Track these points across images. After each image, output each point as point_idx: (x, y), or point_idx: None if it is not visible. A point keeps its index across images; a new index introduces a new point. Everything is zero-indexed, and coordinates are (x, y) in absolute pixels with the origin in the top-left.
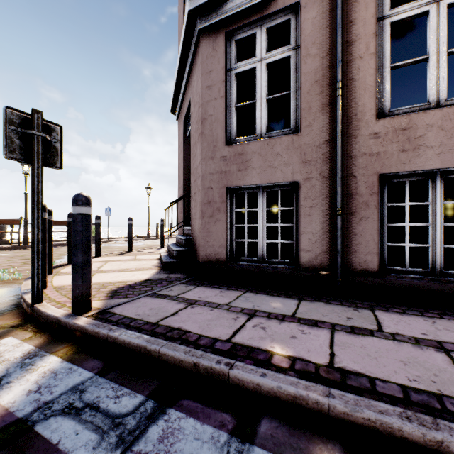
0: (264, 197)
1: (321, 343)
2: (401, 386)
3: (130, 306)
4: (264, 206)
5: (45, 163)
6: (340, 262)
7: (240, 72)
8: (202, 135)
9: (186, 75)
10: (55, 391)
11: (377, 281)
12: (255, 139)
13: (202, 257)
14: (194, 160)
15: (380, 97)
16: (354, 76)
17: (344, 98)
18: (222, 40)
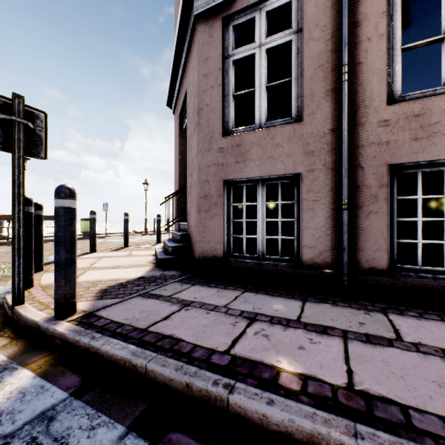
0: (264, 190)
1: (335, 356)
2: (442, 419)
3: (118, 308)
4: (264, 200)
5: (28, 153)
6: (347, 260)
7: (238, 59)
8: (198, 125)
9: (182, 66)
10: (18, 420)
11: (386, 281)
12: (254, 129)
13: (198, 253)
14: (190, 153)
15: (390, 82)
16: (361, 60)
17: (350, 84)
18: (219, 26)
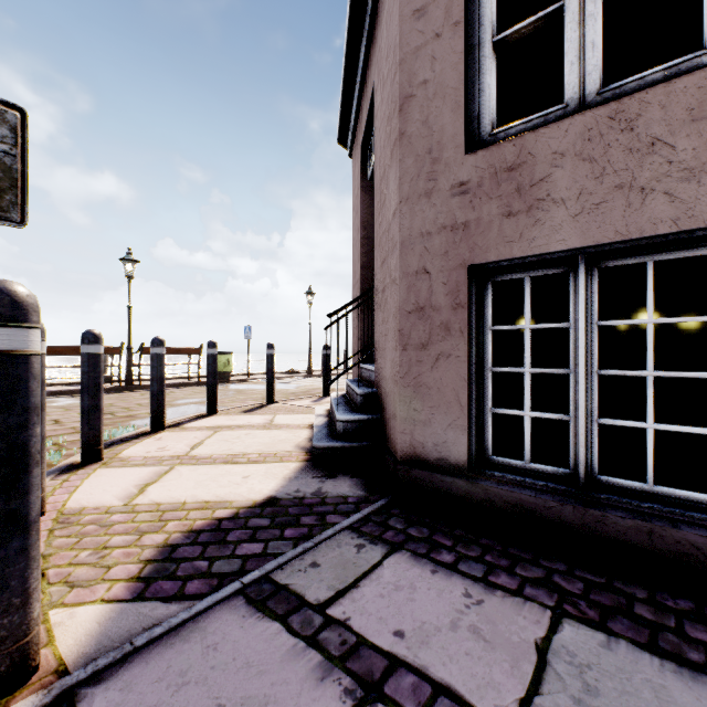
0: (593, 288)
1: None
2: None
3: (156, 671)
4: (593, 316)
5: None
6: None
7: None
8: (401, 139)
9: (365, 36)
10: None
11: None
12: (561, 116)
13: (401, 447)
14: (382, 214)
15: None
16: None
17: None
18: None
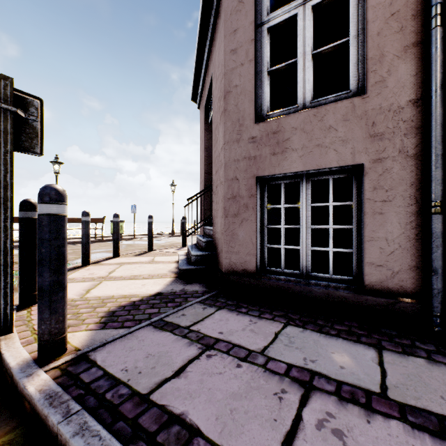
0: (309, 189)
1: None
2: None
3: (120, 347)
4: (309, 201)
5: (19, 147)
6: (439, 287)
7: (275, 25)
8: (225, 112)
9: (207, 49)
10: None
11: None
12: (296, 111)
13: (225, 266)
14: (216, 147)
15: None
16: None
17: (444, 31)
18: None
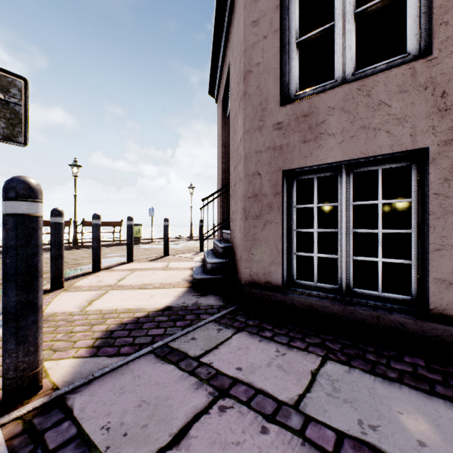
0: (350, 183)
1: None
2: None
3: (107, 387)
4: (350, 199)
5: None
6: None
7: None
8: (245, 96)
9: (225, 31)
10: None
11: None
12: (333, 87)
13: (245, 276)
14: (234, 139)
15: None
16: None
17: None
18: None
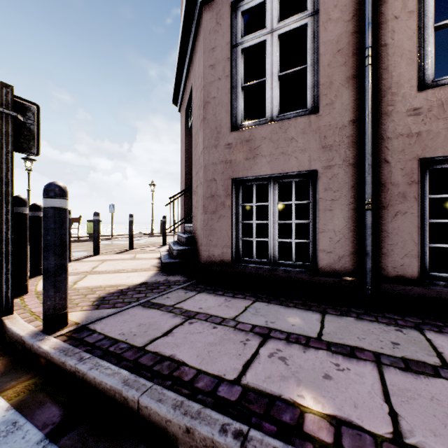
0: (276, 189)
1: (370, 390)
2: None
3: (115, 320)
4: (276, 200)
5: (18, 148)
6: (370, 267)
7: (248, 47)
8: (204, 120)
9: (188, 59)
10: None
11: (417, 291)
12: (265, 123)
13: (204, 257)
14: (196, 150)
15: (421, 65)
16: (387, 41)
17: (374, 69)
18: (227, 12)
